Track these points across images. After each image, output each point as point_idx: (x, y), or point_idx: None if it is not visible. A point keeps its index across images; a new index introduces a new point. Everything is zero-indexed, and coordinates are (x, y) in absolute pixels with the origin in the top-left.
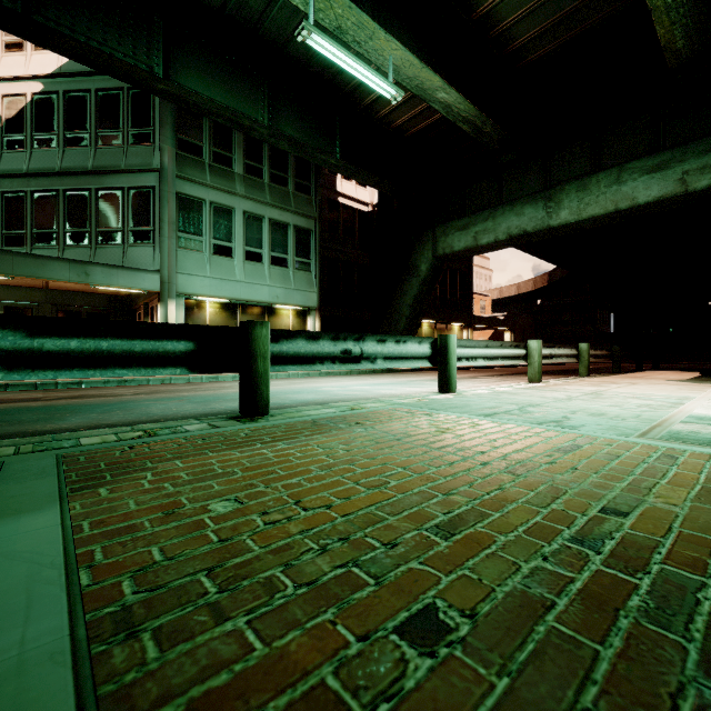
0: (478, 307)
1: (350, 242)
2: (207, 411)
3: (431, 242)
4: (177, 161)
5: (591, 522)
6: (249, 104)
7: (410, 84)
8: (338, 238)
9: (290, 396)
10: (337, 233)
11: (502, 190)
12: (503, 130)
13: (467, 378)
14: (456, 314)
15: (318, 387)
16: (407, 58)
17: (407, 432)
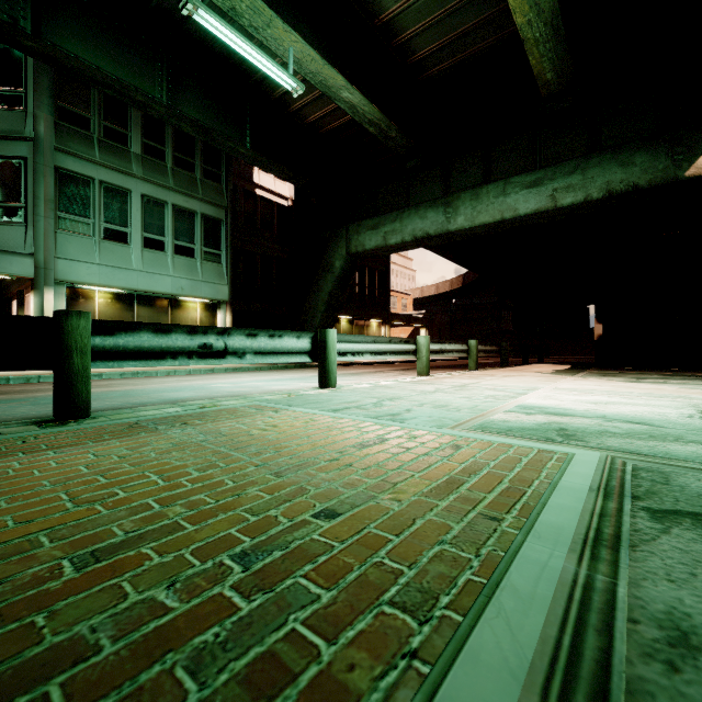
0: (400, 305)
1: (268, 236)
2: (39, 414)
3: (345, 240)
4: (56, 132)
5: (287, 529)
6: (144, 79)
7: (314, 80)
8: (255, 230)
9: (165, 394)
10: (254, 226)
11: (409, 194)
12: (409, 137)
13: (372, 372)
14: (374, 311)
15: (209, 383)
16: (308, 52)
17: (225, 432)
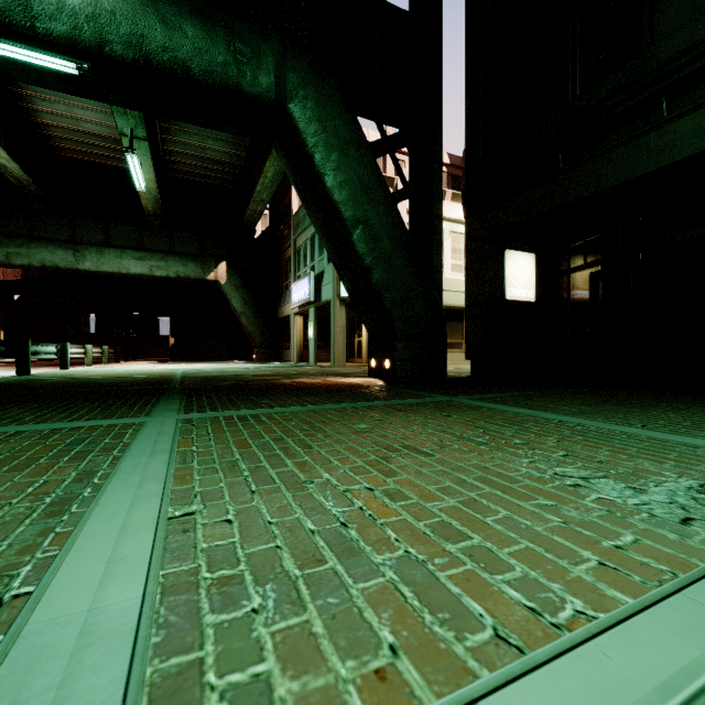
0: None
1: None
2: None
3: None
4: None
5: (154, 373)
6: None
7: None
8: None
9: None
10: None
11: (34, 226)
12: (39, 186)
13: None
14: None
15: None
16: None
17: (100, 373)
